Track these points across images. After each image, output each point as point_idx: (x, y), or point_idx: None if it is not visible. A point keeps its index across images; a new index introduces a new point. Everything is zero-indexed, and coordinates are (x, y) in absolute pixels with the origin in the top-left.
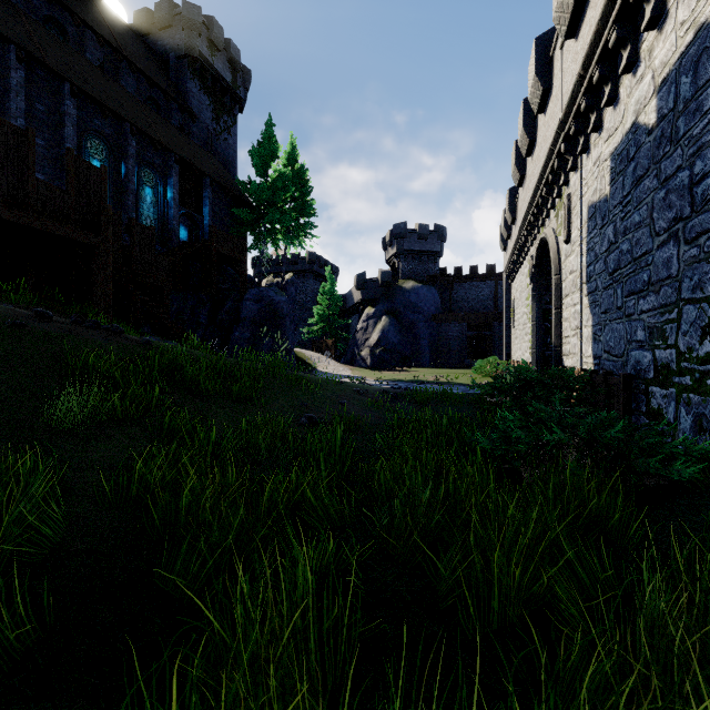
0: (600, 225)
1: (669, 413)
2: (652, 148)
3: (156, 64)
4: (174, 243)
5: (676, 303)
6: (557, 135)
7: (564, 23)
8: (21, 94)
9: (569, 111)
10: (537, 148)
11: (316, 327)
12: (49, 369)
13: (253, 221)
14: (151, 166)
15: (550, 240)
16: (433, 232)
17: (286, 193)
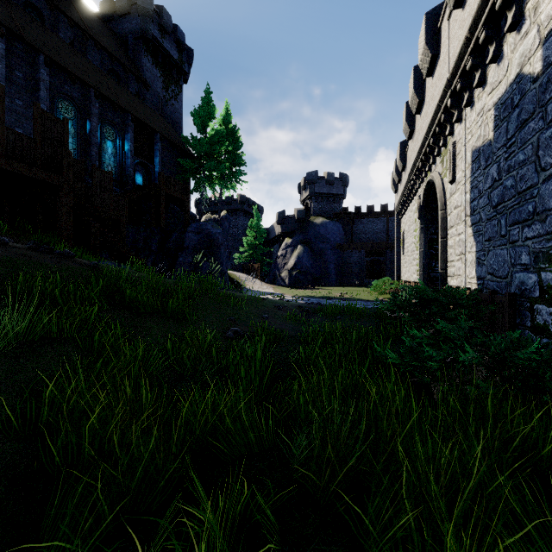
0: (484, 166)
1: None
2: (538, 93)
3: (117, 44)
4: (131, 186)
5: None
6: (444, 93)
7: None
8: (2, 63)
9: (456, 71)
10: (425, 106)
11: (245, 254)
12: None
13: (194, 169)
14: (111, 124)
15: (437, 181)
16: (338, 179)
17: (221, 147)
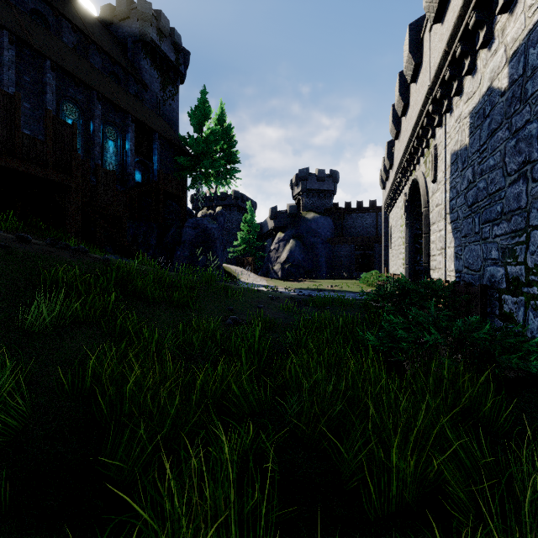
0: (461, 168)
1: (519, 316)
2: (505, 106)
3: (117, 47)
4: (131, 183)
5: (525, 229)
6: (426, 99)
7: (432, 11)
8: (12, 68)
9: (436, 80)
10: (410, 109)
11: (240, 248)
12: (26, 282)
13: (191, 167)
14: (113, 125)
15: (420, 180)
16: (328, 175)
17: (217, 145)
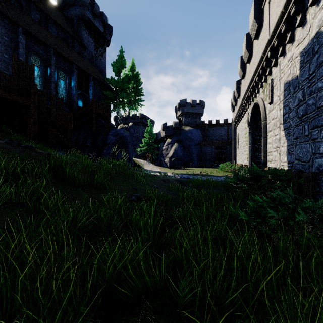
0: (293, 92)
1: None
2: None
3: (67, 23)
4: (75, 107)
5: None
6: (266, 48)
7: None
8: None
9: (274, 34)
10: (253, 58)
11: (144, 148)
12: None
13: (113, 97)
14: (63, 70)
15: (260, 103)
16: (198, 104)
17: (129, 84)
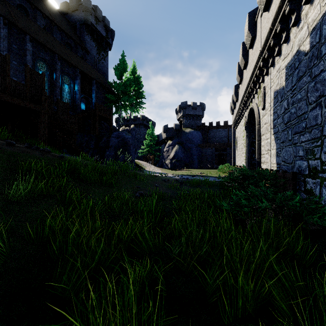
0: (280, 101)
1: (316, 191)
2: (307, 62)
3: (70, 28)
4: (78, 110)
5: (320, 137)
6: (258, 58)
7: (262, 4)
8: (6, 40)
9: (265, 46)
10: (248, 65)
11: (145, 150)
12: (10, 170)
13: (115, 100)
14: (67, 75)
15: (255, 108)
16: (199, 106)
17: (131, 87)
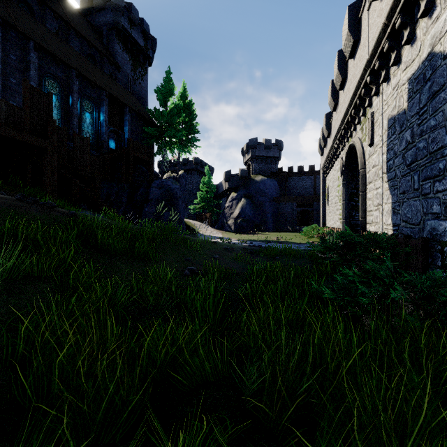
0: (399, 131)
1: None
2: None
3: (94, 34)
4: (105, 150)
5: None
6: (364, 71)
7: None
8: None
9: (374, 52)
10: (347, 83)
11: (199, 205)
12: None
13: (157, 136)
14: (89, 99)
15: (357, 145)
16: (274, 144)
17: (179, 118)
